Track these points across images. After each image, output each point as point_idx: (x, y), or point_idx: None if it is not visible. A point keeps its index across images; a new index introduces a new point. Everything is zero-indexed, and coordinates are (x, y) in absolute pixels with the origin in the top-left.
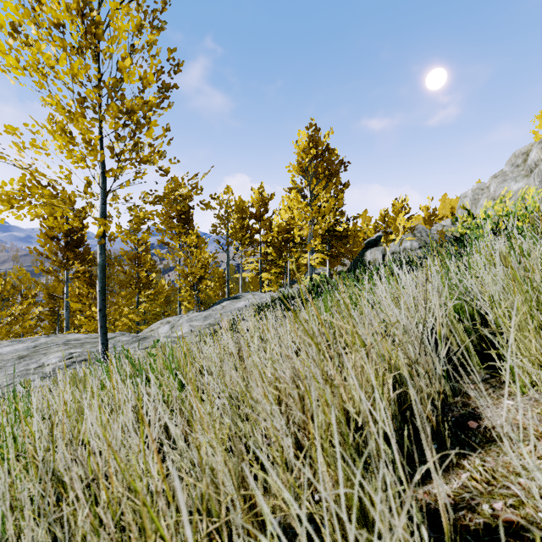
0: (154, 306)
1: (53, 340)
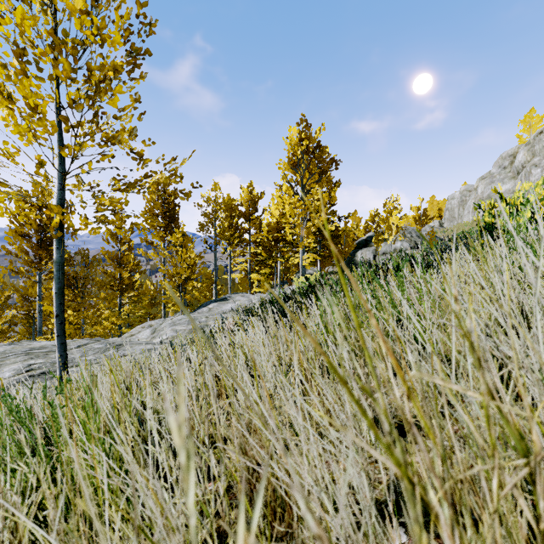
0: (138, 308)
1: (14, 348)
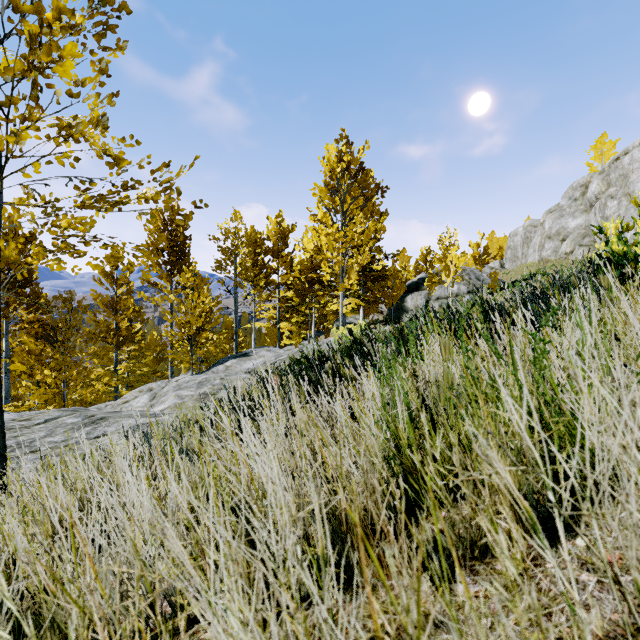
0: (138, 365)
1: None
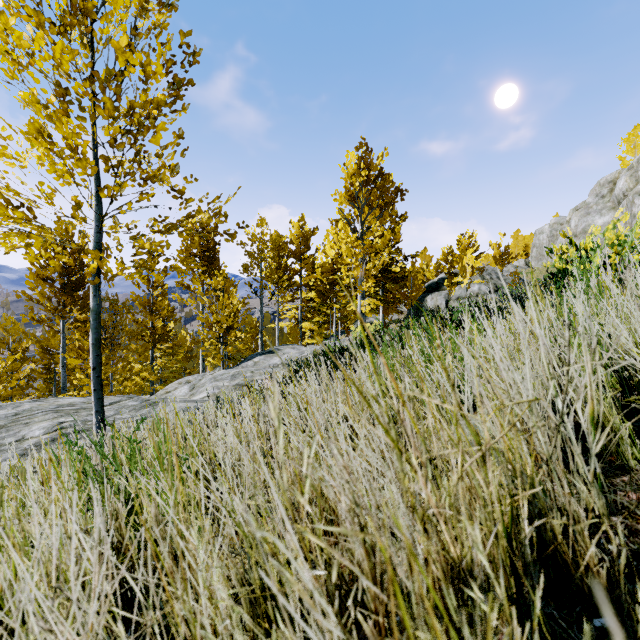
0: (172, 362)
1: (41, 405)
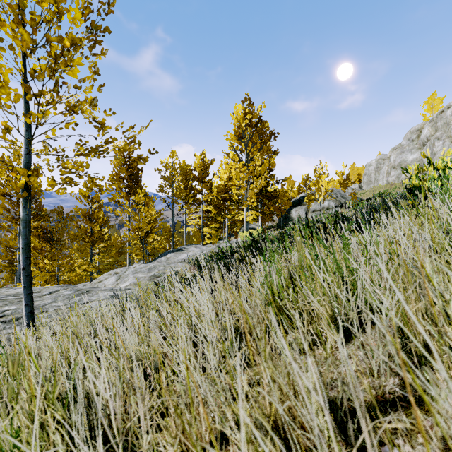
0: (106, 257)
1: None
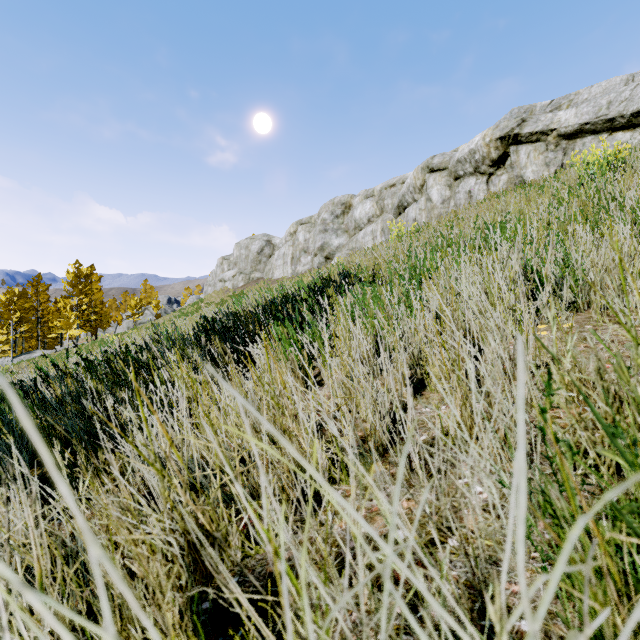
0: None
1: None
